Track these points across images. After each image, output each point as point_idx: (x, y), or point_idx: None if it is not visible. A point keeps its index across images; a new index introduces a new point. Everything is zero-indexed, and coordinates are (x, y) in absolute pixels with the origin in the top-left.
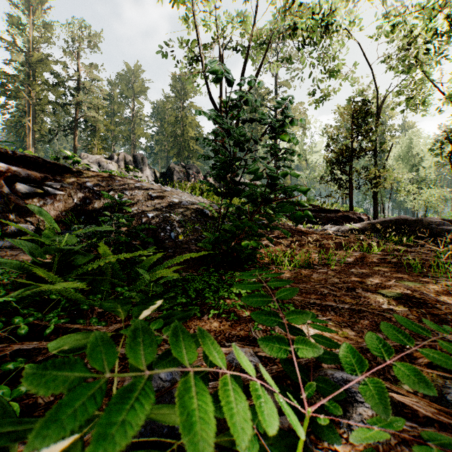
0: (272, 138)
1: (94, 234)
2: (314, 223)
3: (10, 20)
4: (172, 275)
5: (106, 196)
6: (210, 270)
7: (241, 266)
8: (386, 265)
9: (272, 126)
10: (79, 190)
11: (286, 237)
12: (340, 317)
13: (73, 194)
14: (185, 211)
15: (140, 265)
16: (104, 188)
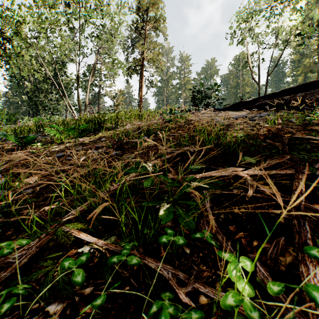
0: None
1: None
2: None
3: None
4: None
5: None
6: None
7: None
8: None
9: None
10: None
11: None
12: None
13: None
14: None
15: None
16: None
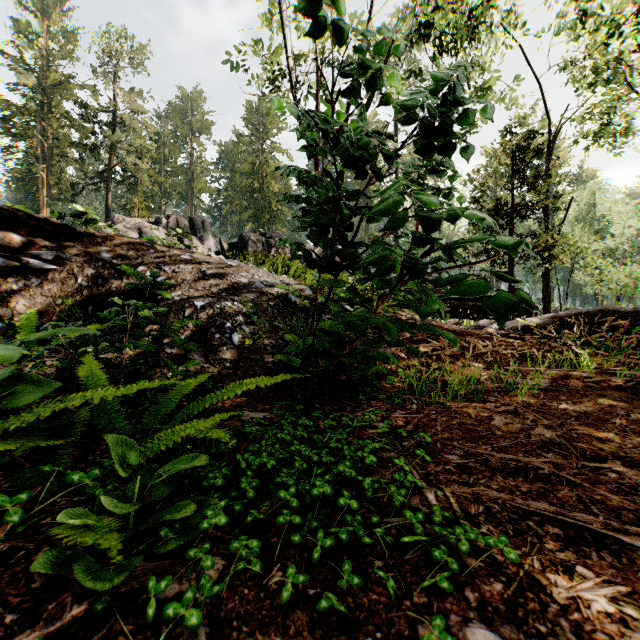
0: (418, 149)
1: (82, 339)
2: (457, 316)
3: (16, 26)
4: (208, 435)
5: (129, 273)
6: (295, 408)
7: (353, 395)
8: (617, 395)
9: (420, 121)
10: (87, 263)
11: (424, 340)
12: (636, 576)
13: (77, 270)
14: (258, 298)
15: (163, 400)
16: (130, 260)
